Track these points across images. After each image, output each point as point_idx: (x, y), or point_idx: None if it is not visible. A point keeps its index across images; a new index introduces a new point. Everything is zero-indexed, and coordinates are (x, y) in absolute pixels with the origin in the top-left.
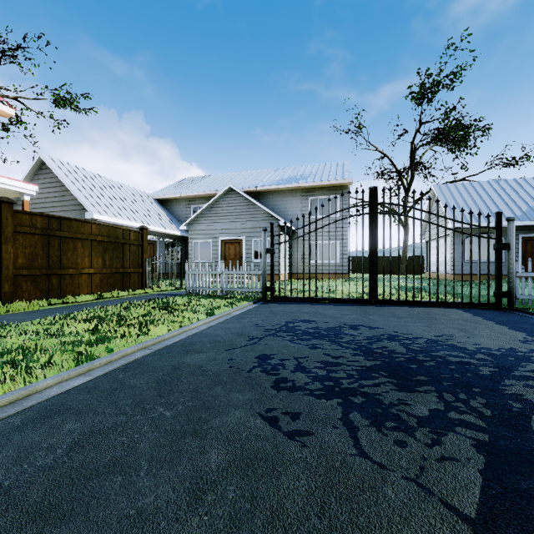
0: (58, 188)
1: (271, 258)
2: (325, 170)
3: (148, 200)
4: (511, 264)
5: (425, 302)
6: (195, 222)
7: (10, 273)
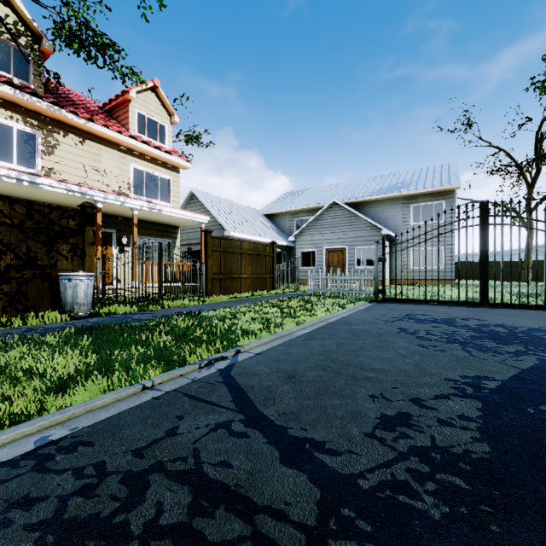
0: (203, 213)
1: (383, 265)
2: (428, 175)
3: (260, 216)
4: None
5: (540, 306)
6: (302, 234)
7: (211, 277)
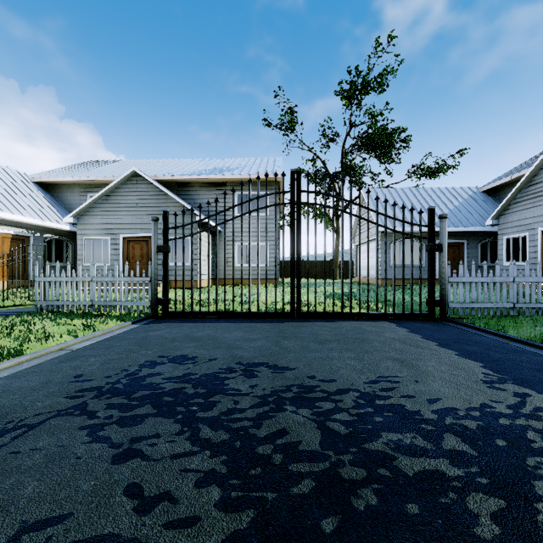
0: None
1: (164, 259)
2: (255, 164)
3: (22, 182)
4: (443, 268)
5: (354, 314)
6: (87, 213)
7: None
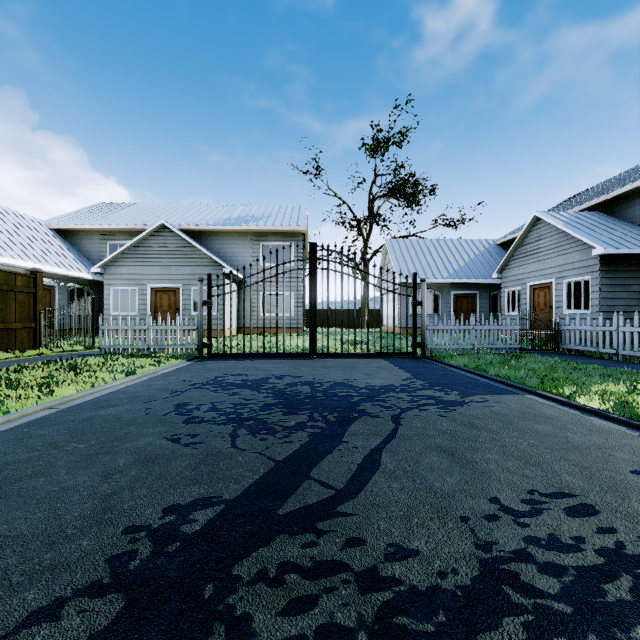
0: None
1: (208, 311)
2: (280, 213)
3: (41, 230)
4: (423, 319)
5: (358, 354)
6: (114, 263)
7: None
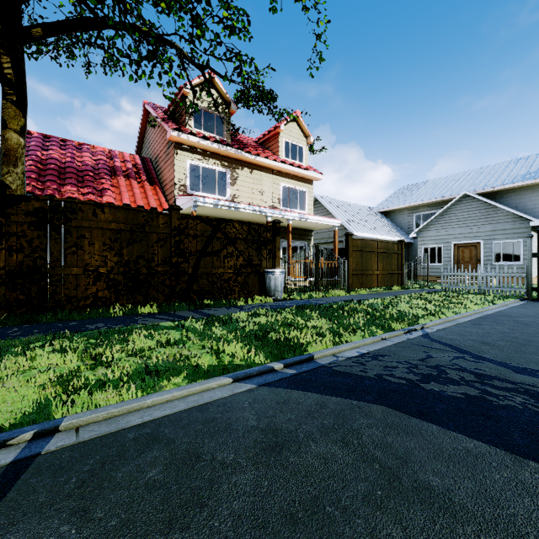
0: (326, 216)
1: (538, 261)
2: None
3: (375, 214)
4: None
5: None
6: (424, 229)
7: (351, 273)
